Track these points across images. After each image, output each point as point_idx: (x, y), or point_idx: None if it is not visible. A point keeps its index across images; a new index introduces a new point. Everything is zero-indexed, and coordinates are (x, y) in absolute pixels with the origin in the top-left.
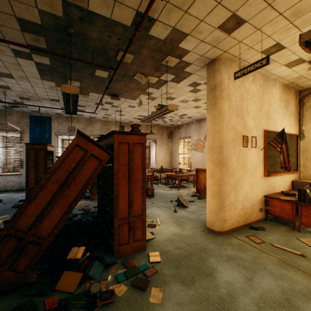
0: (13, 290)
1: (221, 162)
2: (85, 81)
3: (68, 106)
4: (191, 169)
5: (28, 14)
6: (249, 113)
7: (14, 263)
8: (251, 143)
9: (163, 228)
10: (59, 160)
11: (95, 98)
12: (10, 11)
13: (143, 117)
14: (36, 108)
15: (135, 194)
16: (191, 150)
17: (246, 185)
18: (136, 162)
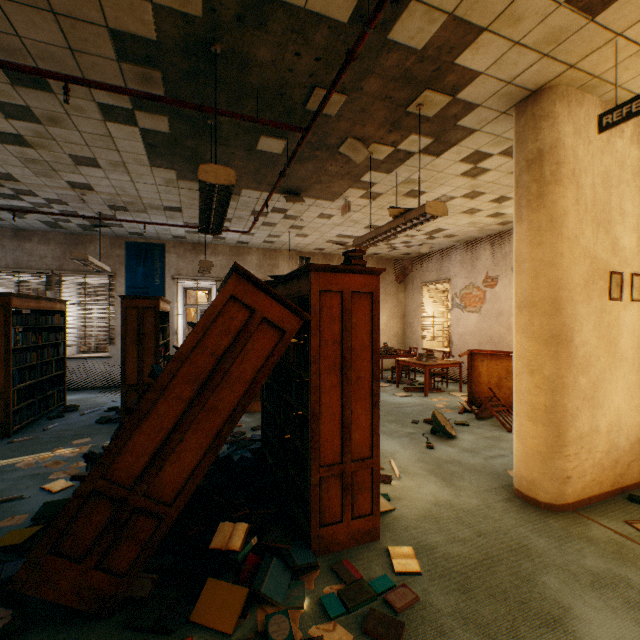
0: (106, 613)
1: (556, 337)
2: (236, 164)
3: (207, 215)
4: (451, 351)
5: (133, 19)
6: (624, 216)
7: (108, 554)
8: (631, 290)
9: (409, 485)
10: (196, 331)
11: (251, 201)
12: (99, 16)
13: (346, 240)
14: (138, 226)
15: (356, 410)
16: (451, 308)
17: (617, 393)
18: (358, 335)
